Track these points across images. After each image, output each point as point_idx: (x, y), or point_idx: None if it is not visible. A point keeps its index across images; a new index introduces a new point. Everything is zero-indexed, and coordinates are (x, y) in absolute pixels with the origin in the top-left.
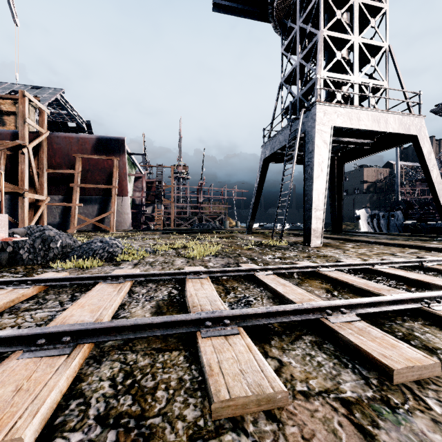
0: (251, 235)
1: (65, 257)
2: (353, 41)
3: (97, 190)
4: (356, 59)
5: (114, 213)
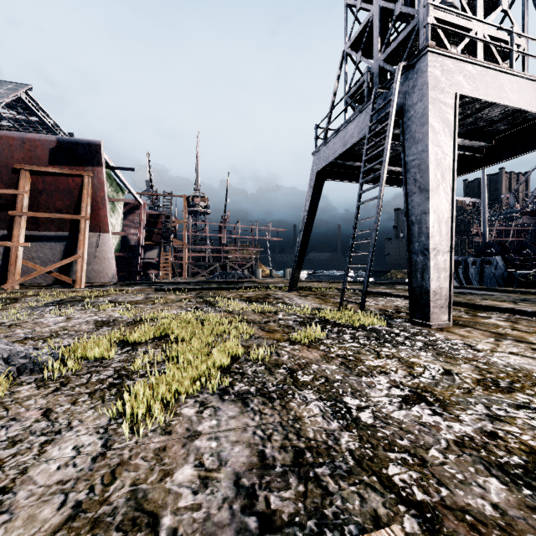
0: (297, 292)
1: None
2: None
3: (57, 223)
4: None
5: (82, 257)
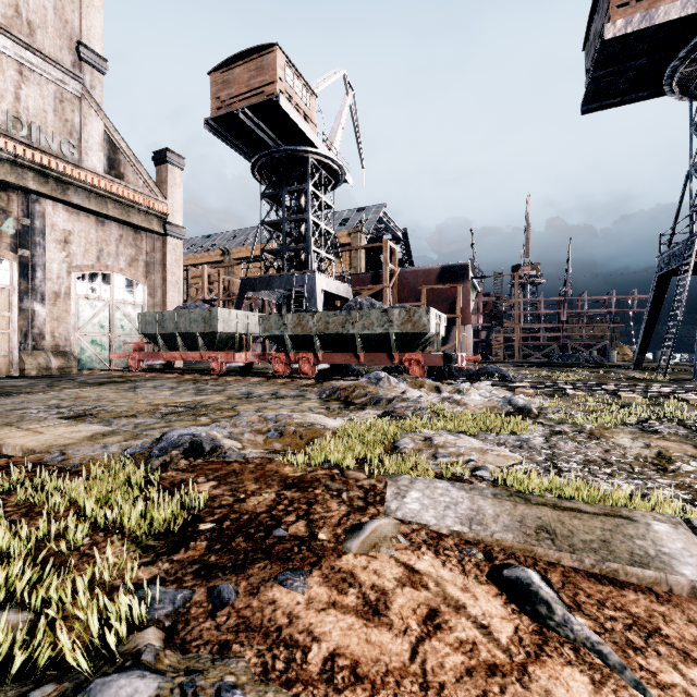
0: (640, 371)
1: (473, 376)
2: None
3: None
4: None
5: (458, 343)
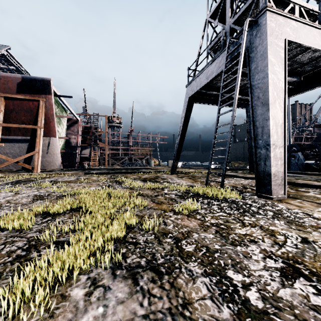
0: (176, 175)
1: None
2: None
3: (23, 131)
4: None
5: (38, 152)
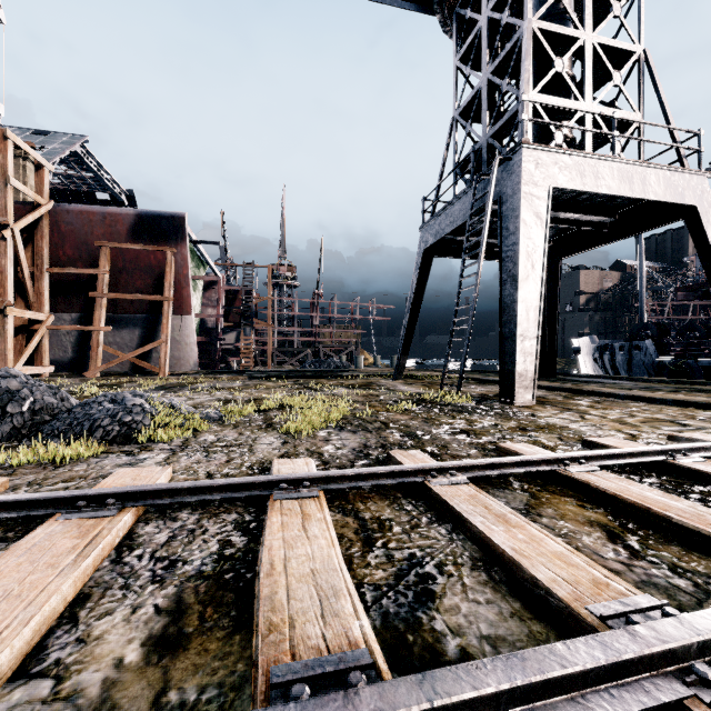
0: (403, 381)
1: (35, 433)
2: (584, 40)
3: (137, 304)
4: (589, 71)
5: (166, 342)
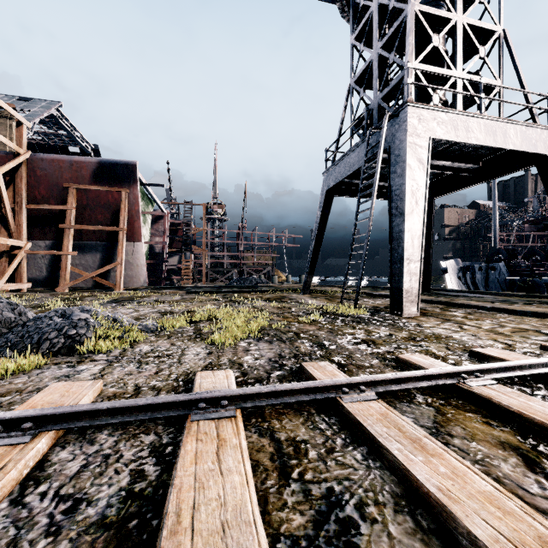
0: (309, 295)
1: None
2: (456, 21)
3: (98, 234)
4: (460, 46)
5: (121, 264)
